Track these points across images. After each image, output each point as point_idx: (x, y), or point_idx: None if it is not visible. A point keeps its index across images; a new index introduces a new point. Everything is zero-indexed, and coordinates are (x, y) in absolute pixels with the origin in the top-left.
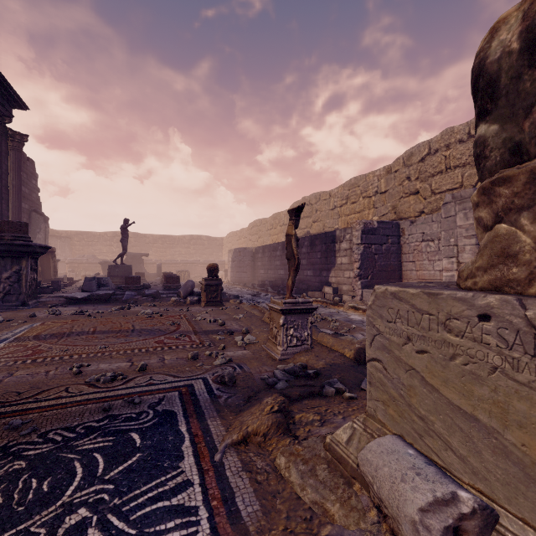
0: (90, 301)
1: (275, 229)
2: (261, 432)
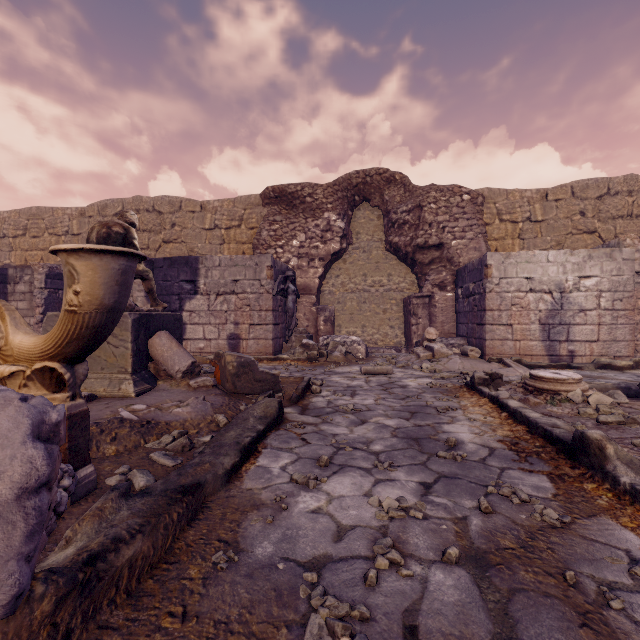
0: None
1: None
2: None
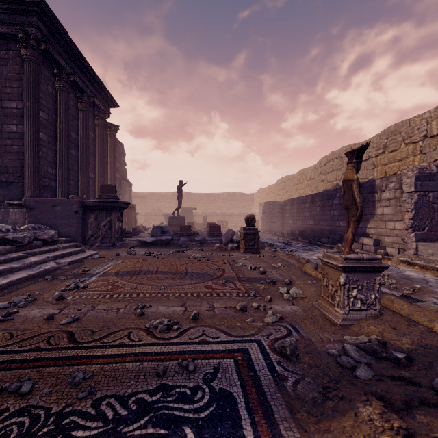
0: (155, 245)
1: (301, 183)
2: None
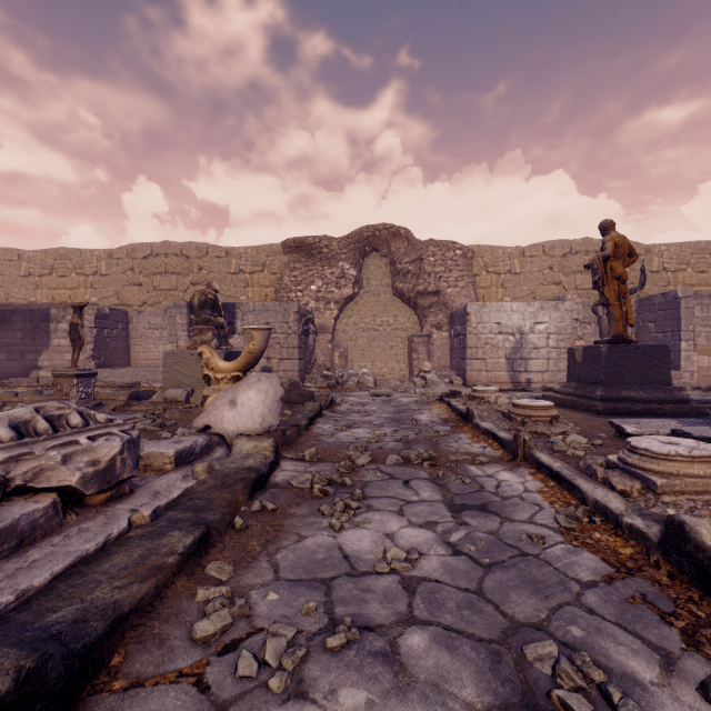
0: None
1: None
2: (122, 405)
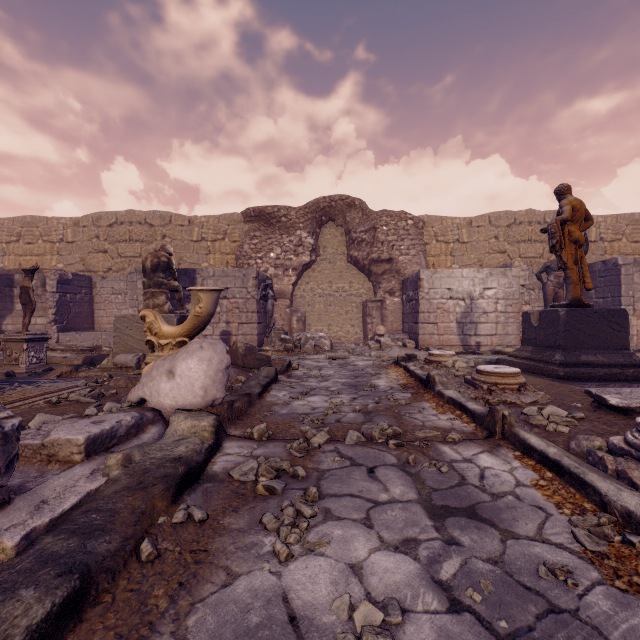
0: None
1: None
2: (69, 371)
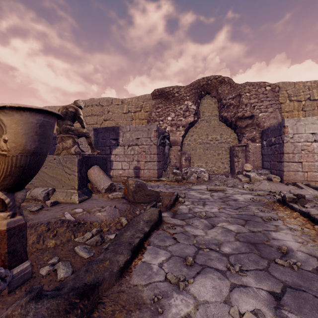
0: None
1: None
2: None
